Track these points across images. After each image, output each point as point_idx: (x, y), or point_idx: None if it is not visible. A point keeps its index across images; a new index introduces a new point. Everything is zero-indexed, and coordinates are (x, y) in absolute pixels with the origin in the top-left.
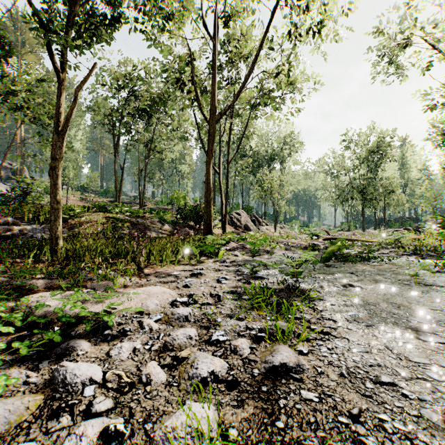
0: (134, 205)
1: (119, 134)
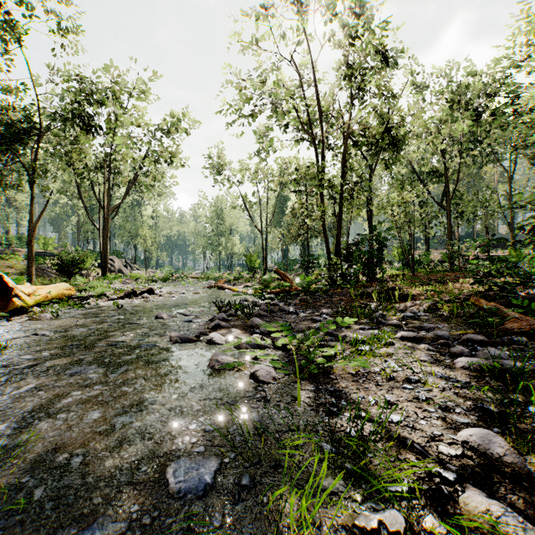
0: None
1: None
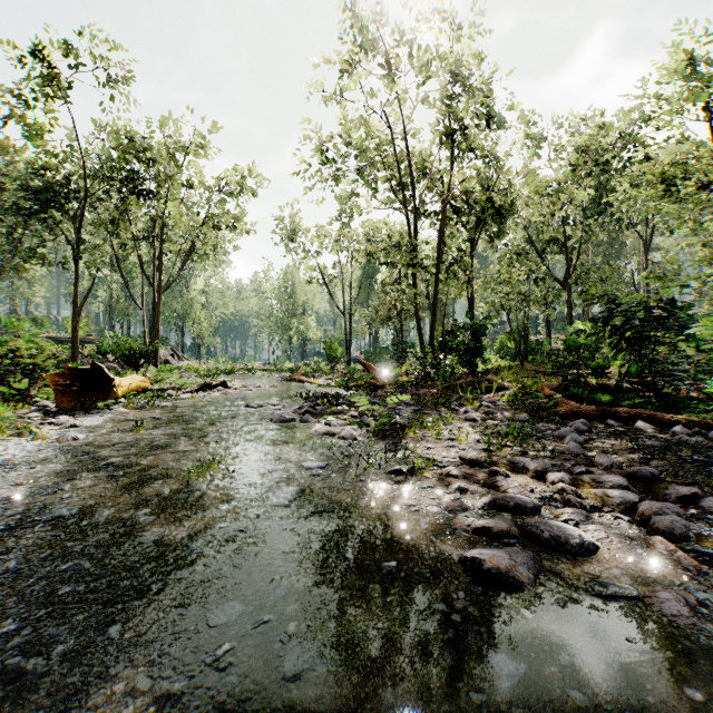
0: None
1: None
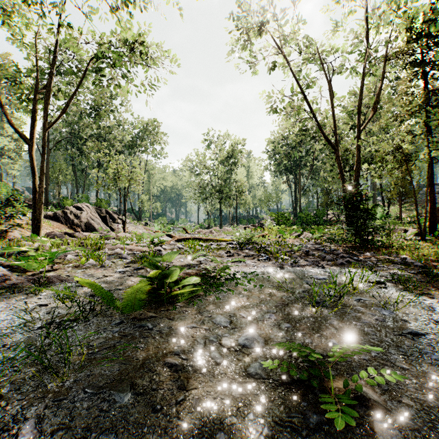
0: None
1: None
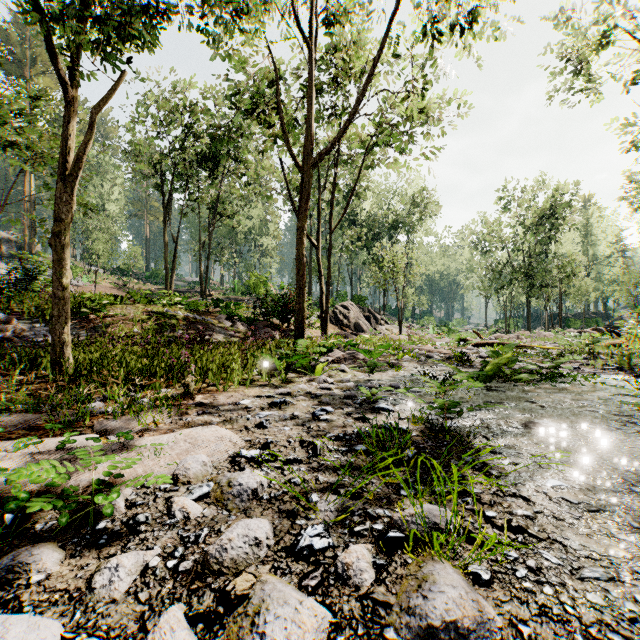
0: (194, 295)
1: (172, 191)
